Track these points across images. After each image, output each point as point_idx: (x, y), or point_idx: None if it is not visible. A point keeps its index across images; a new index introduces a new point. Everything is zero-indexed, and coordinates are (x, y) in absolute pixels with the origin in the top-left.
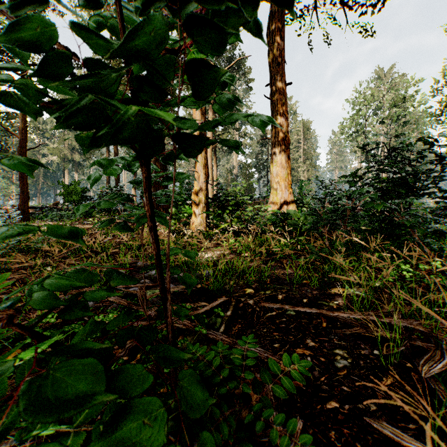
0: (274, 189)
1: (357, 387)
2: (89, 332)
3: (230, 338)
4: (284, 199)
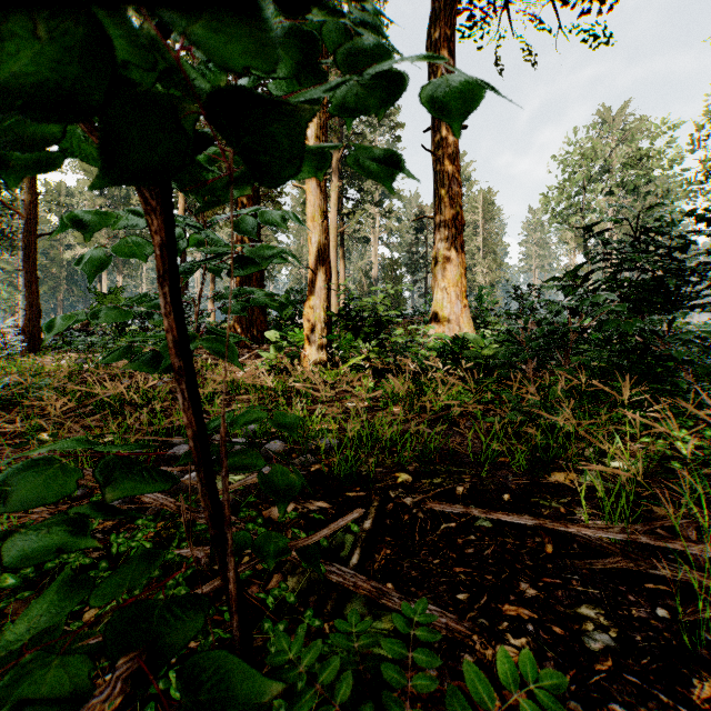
0: (439, 300)
1: (642, 705)
2: (55, 605)
3: (371, 582)
4: (455, 316)
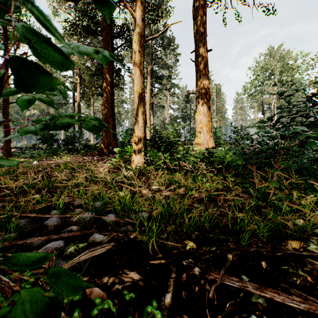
0: (198, 133)
1: None
2: None
3: None
4: (206, 141)
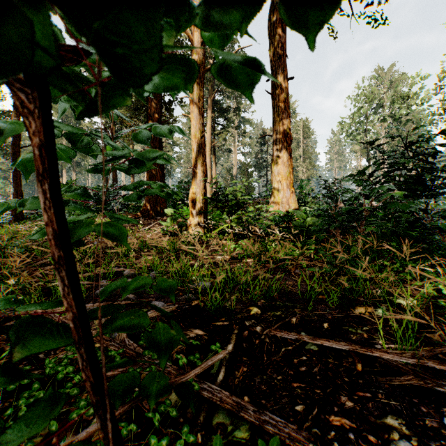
0: (276, 188)
1: None
2: None
3: (232, 397)
4: (286, 198)
